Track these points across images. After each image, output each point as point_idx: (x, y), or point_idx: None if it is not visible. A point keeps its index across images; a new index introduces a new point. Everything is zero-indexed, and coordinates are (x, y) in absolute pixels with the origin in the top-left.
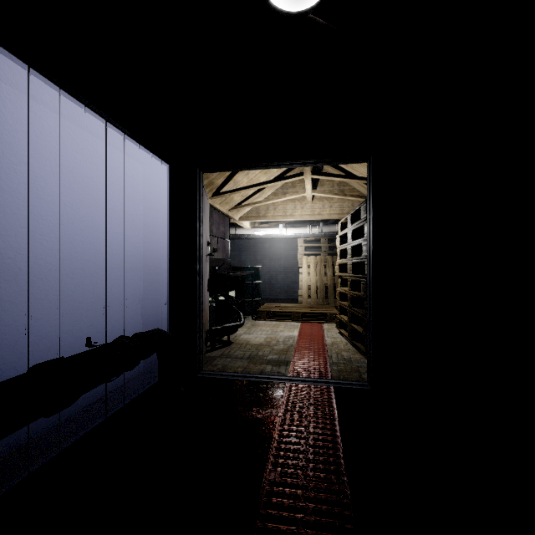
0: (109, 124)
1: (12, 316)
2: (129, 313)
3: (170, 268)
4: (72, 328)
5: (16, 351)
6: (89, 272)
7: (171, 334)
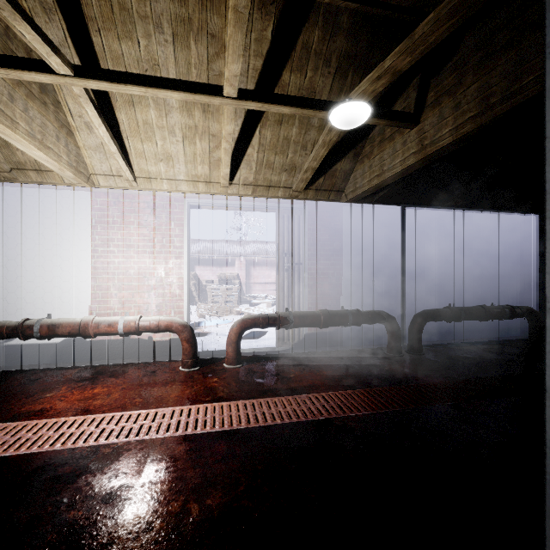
0: (500, 213)
1: (462, 292)
2: (510, 300)
3: (539, 276)
4: (482, 301)
5: (463, 305)
6: (489, 278)
7: (536, 311)
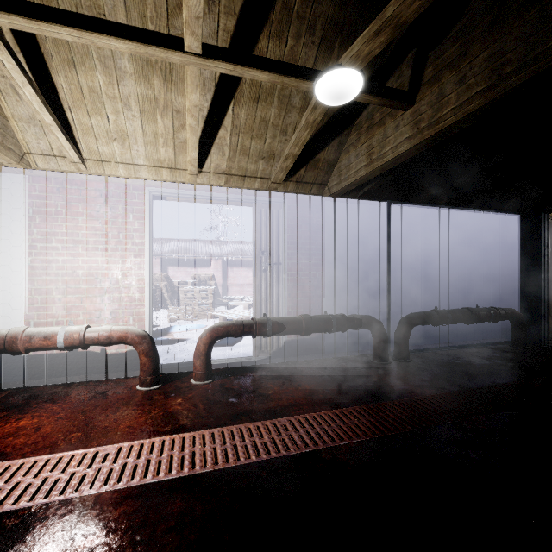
0: (484, 212)
1: (446, 294)
2: (492, 302)
3: (520, 277)
4: (465, 303)
5: (447, 307)
6: (472, 279)
7: (520, 313)
